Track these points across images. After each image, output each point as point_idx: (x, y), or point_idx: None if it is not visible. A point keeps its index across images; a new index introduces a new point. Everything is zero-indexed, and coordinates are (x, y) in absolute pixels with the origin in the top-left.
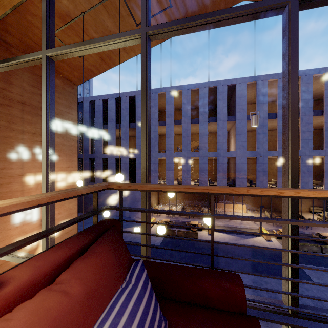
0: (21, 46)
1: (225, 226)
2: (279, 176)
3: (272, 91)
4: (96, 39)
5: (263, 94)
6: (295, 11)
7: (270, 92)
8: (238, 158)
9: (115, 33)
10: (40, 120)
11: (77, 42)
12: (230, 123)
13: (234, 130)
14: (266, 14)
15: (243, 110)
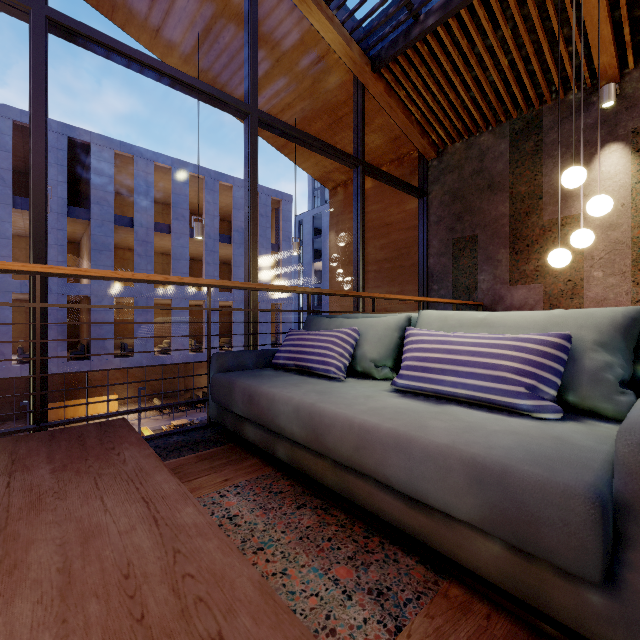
0: None
1: None
2: (174, 333)
3: (166, 186)
4: None
5: (147, 184)
6: (41, 31)
7: (163, 186)
8: (95, 299)
9: None
10: None
11: None
12: (78, 223)
13: (88, 241)
14: None
15: (107, 202)
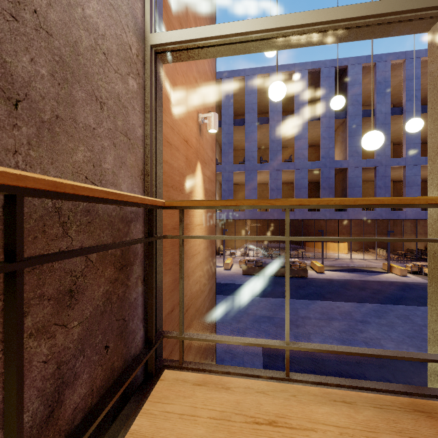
0: None
1: (332, 265)
2: (407, 193)
3: None
4: None
5: (385, 79)
6: None
7: None
8: (350, 170)
9: None
10: None
11: None
12: (335, 124)
13: (341, 134)
14: None
15: (357, 102)
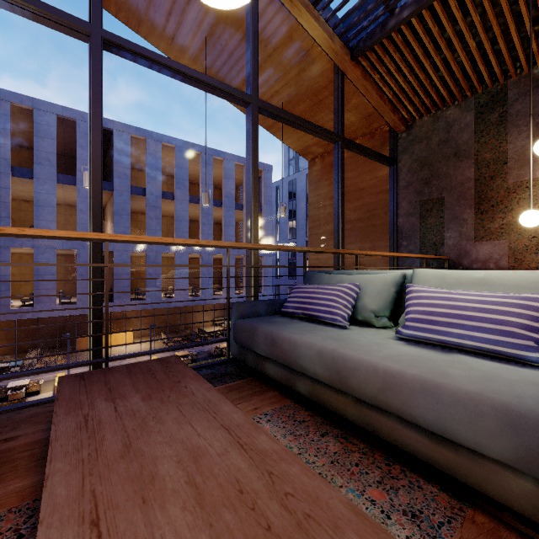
0: None
1: None
2: (177, 281)
3: (170, 162)
4: None
5: (156, 160)
6: (98, 48)
7: (168, 161)
8: (117, 254)
9: None
10: None
11: None
12: (104, 194)
13: (111, 207)
14: (65, 29)
15: (125, 176)
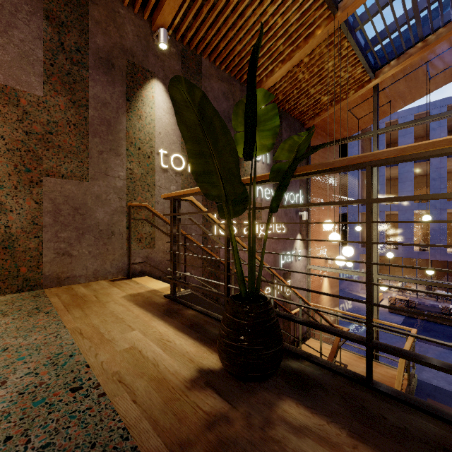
0: (321, 125)
1: None
2: None
3: None
4: (430, 117)
5: None
6: None
7: None
8: None
9: (402, 92)
10: (324, 177)
11: (410, 121)
12: None
13: None
14: None
15: None
